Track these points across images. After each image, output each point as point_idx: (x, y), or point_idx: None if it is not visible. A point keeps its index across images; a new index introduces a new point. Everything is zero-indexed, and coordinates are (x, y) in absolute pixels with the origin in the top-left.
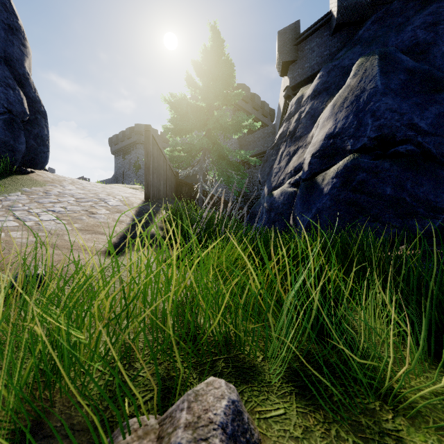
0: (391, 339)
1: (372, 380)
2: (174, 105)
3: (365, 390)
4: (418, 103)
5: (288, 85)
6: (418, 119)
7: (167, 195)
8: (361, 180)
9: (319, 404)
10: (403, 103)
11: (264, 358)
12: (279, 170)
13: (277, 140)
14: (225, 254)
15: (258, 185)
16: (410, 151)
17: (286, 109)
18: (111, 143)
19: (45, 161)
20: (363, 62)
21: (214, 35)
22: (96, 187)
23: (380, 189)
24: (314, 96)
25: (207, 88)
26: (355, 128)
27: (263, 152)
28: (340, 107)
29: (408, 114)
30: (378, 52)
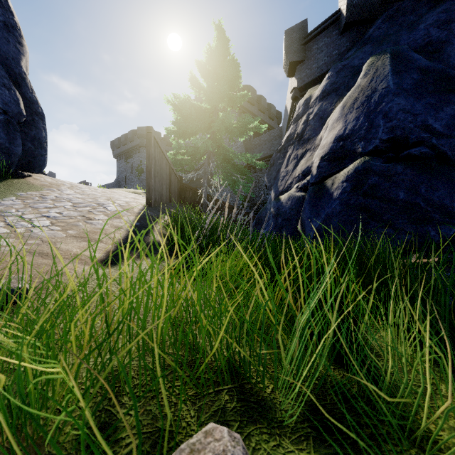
0: (427, 371)
1: (404, 421)
2: (177, 107)
3: (397, 433)
4: (432, 103)
5: (295, 86)
6: (433, 120)
7: (170, 200)
8: (372, 184)
9: (342, 452)
10: (416, 104)
11: (274, 388)
12: (286, 174)
13: (284, 143)
14: (230, 263)
15: (264, 190)
16: (424, 154)
17: (294, 111)
18: (113, 147)
19: (43, 164)
20: (374, 61)
21: (218, 34)
22: (95, 192)
23: (393, 193)
24: (323, 97)
25: (211, 89)
26: (366, 130)
27: (270, 156)
28: (350, 108)
29: (422, 115)
30: (390, 51)
